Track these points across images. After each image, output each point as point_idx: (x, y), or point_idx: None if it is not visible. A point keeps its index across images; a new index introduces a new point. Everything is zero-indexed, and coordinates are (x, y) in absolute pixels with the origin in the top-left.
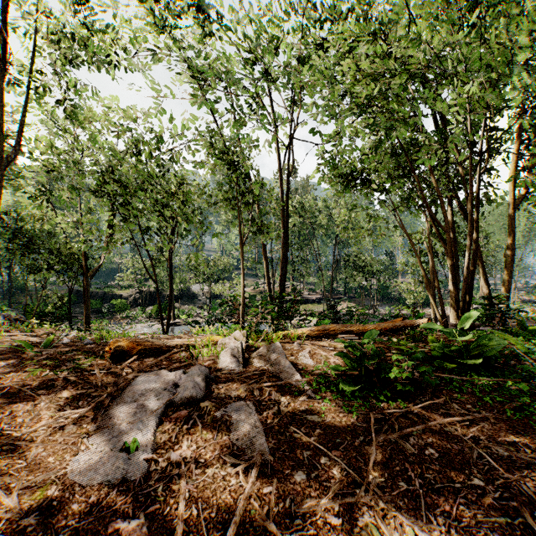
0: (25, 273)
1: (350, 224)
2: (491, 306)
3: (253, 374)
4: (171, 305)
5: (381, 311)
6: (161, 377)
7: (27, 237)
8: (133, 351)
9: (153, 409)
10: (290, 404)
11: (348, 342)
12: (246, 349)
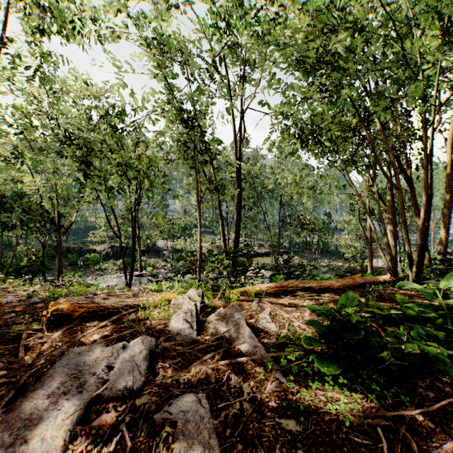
0: (2, 230)
1: None
2: (445, 261)
3: (208, 345)
4: (134, 259)
5: (321, 264)
6: (93, 354)
7: (3, 197)
8: (76, 314)
9: (71, 408)
10: (255, 397)
11: (324, 310)
12: (201, 310)
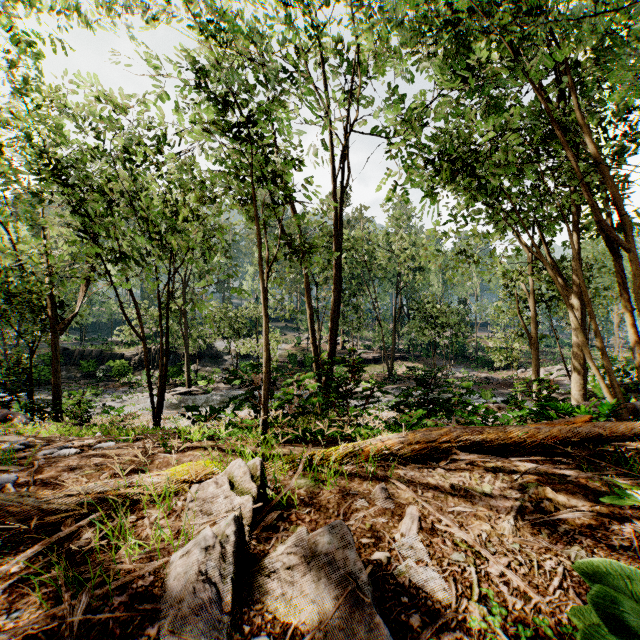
0: None
1: (418, 263)
2: None
3: None
4: (165, 373)
5: (456, 374)
6: None
7: None
8: None
9: None
10: None
11: None
12: (256, 518)
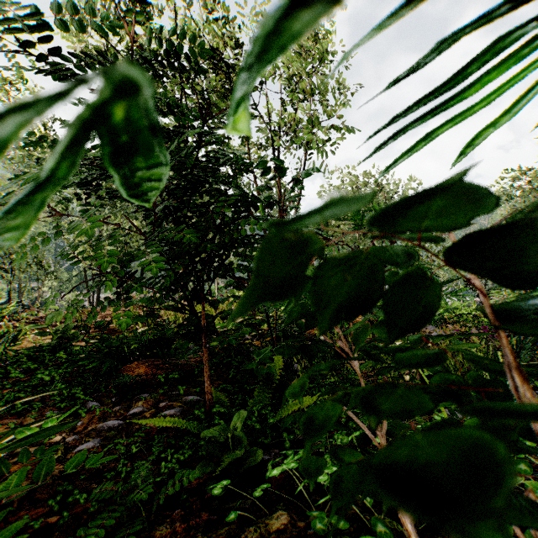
0: None
1: None
2: None
3: None
4: None
5: None
6: None
7: None
8: None
9: None
10: None
11: None
12: None
